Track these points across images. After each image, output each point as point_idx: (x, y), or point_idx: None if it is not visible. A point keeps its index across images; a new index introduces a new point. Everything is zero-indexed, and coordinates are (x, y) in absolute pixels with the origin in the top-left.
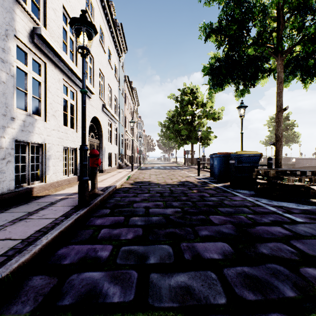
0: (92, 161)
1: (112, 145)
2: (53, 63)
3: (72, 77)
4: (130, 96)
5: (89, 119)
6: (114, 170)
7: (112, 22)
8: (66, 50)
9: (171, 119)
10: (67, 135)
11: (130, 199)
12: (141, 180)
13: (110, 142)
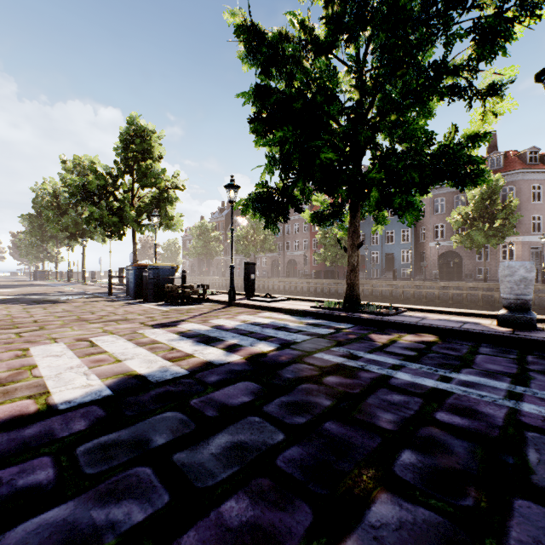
0: None
1: None
2: None
3: None
4: None
5: None
6: None
7: None
8: None
9: (22, 241)
10: None
11: None
12: None
13: None
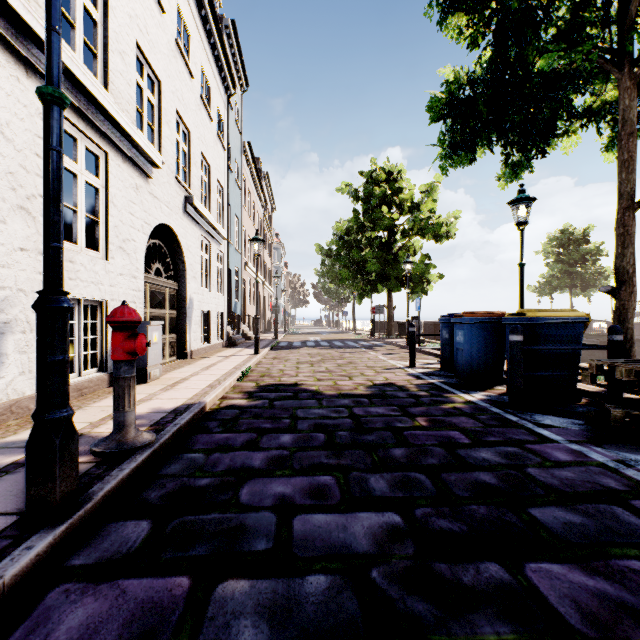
0: (116, 343)
1: (212, 294)
2: (21, 61)
3: (89, 111)
4: (254, 187)
5: (147, 230)
6: (217, 350)
7: (210, 8)
8: (74, 40)
9: (343, 238)
10: (75, 266)
11: (235, 461)
12: (275, 381)
13: (206, 288)
